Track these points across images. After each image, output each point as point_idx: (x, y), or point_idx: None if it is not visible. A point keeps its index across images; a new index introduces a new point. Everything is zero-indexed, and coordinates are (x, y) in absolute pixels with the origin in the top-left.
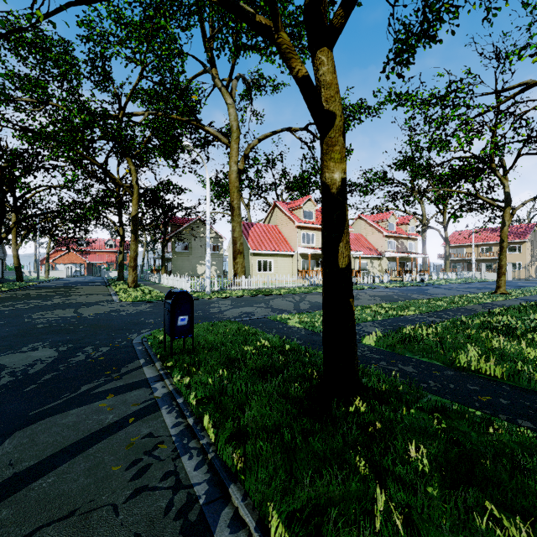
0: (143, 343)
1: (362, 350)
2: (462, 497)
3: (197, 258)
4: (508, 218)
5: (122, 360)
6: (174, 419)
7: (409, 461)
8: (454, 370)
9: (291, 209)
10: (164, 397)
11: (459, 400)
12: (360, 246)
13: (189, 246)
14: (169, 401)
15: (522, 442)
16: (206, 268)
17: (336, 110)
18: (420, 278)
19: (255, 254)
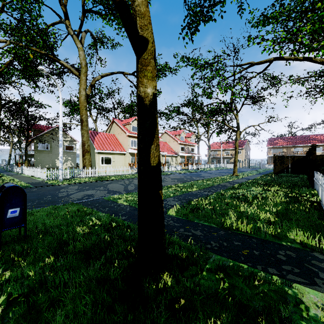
0: None
1: (167, 220)
2: None
3: (56, 155)
4: (238, 136)
5: None
6: None
7: None
8: (224, 230)
9: (124, 124)
10: None
11: (232, 257)
12: (165, 149)
13: (49, 146)
14: None
15: (276, 290)
16: (59, 162)
17: (149, 37)
18: (197, 167)
19: (99, 153)
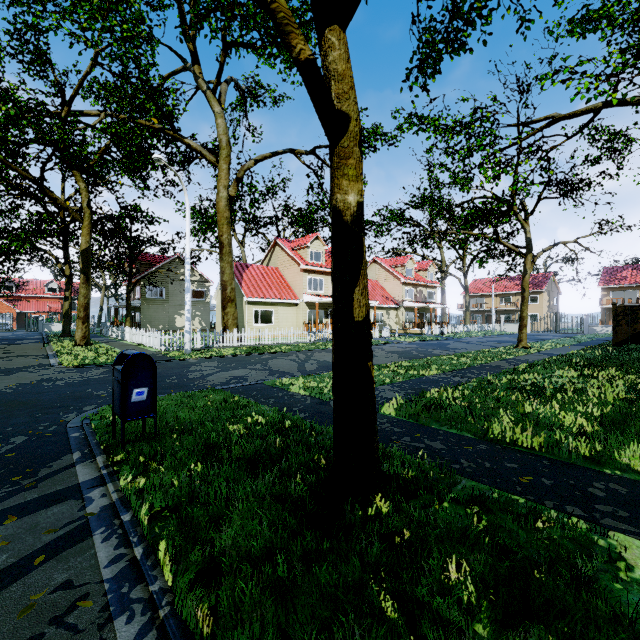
0: (82, 427)
1: (380, 422)
2: (522, 639)
3: (176, 307)
4: (529, 266)
5: (45, 456)
6: (112, 550)
7: (449, 585)
8: (487, 443)
9: (295, 248)
10: (101, 513)
11: (498, 484)
12: (375, 294)
13: (164, 291)
14: (108, 519)
15: (576, 538)
16: (186, 319)
17: (351, 111)
18: (440, 331)
19: (251, 303)
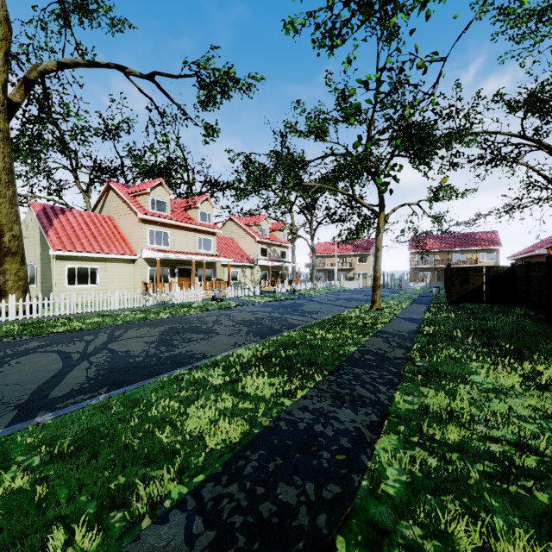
0: None
1: None
2: None
3: None
4: (382, 224)
5: None
6: None
7: None
8: None
9: (133, 194)
10: None
11: None
12: (230, 252)
13: None
14: None
15: None
16: None
17: None
18: (293, 288)
19: (62, 257)
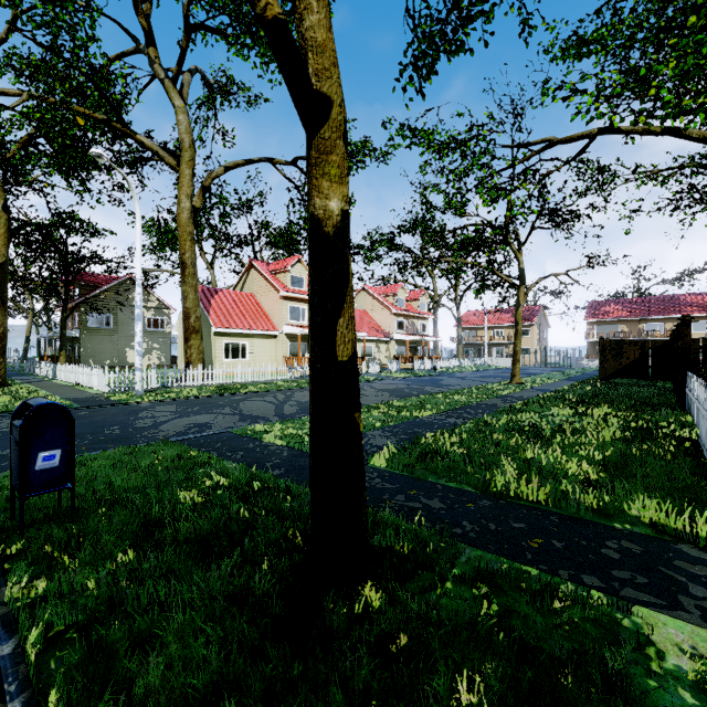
0: None
1: (370, 477)
2: None
3: (127, 339)
4: (522, 298)
5: None
6: None
7: None
8: (490, 498)
9: (274, 272)
10: None
11: (506, 552)
12: (364, 325)
13: (112, 319)
14: None
15: (598, 619)
16: (136, 354)
17: (333, 93)
18: (433, 365)
19: (220, 334)
